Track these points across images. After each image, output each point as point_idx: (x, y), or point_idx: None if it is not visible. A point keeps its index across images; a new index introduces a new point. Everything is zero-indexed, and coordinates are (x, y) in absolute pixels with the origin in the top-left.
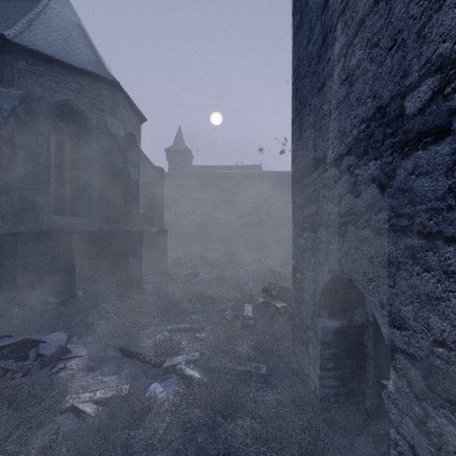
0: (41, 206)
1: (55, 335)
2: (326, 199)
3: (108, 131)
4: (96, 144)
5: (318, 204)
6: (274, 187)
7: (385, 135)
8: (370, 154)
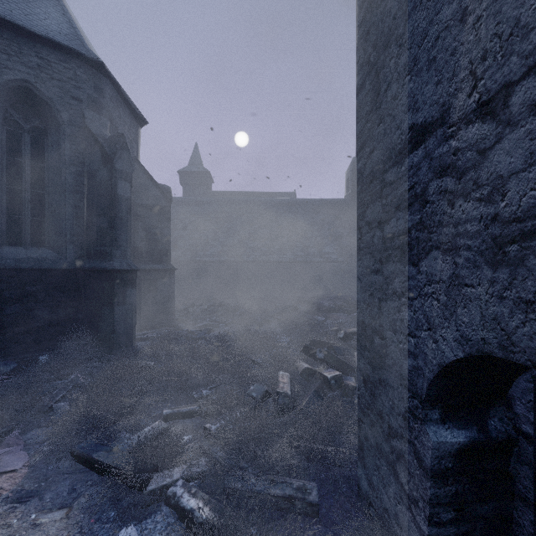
0: None
1: None
2: (450, 195)
3: (87, 129)
4: (69, 147)
5: (425, 209)
6: (312, 218)
7: None
8: None
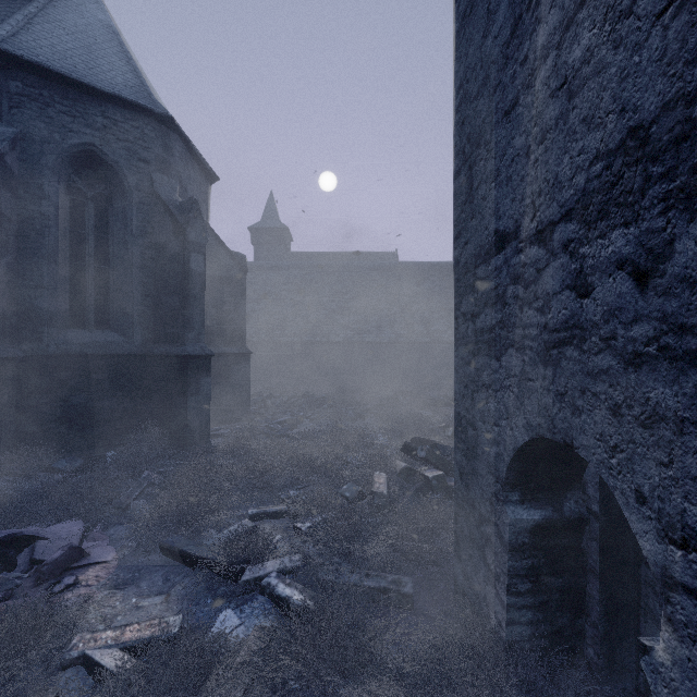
0: (47, 315)
1: (64, 527)
2: (520, 302)
3: (156, 195)
4: (136, 216)
5: (504, 309)
6: (418, 286)
7: (649, 178)
8: (614, 217)
